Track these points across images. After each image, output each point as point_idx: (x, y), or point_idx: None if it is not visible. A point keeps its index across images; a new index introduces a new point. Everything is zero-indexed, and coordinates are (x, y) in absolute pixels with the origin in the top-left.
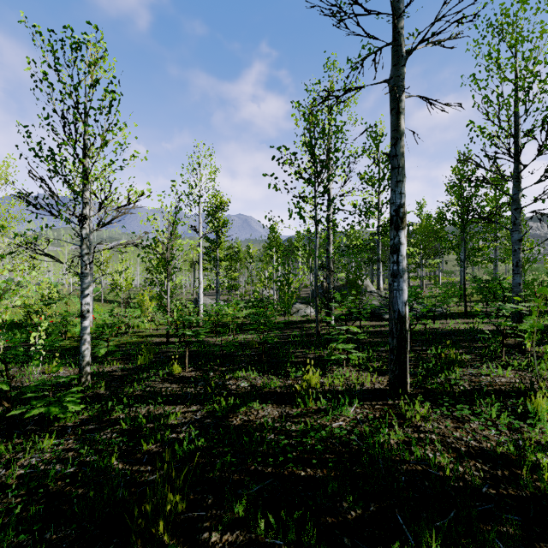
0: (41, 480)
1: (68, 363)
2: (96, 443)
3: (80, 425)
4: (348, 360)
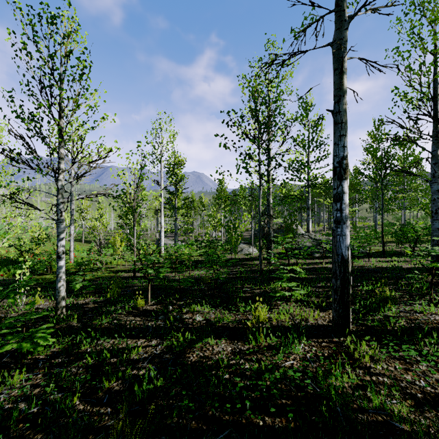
0: (4, 422)
1: (49, 295)
2: (61, 380)
3: (51, 358)
4: (290, 295)
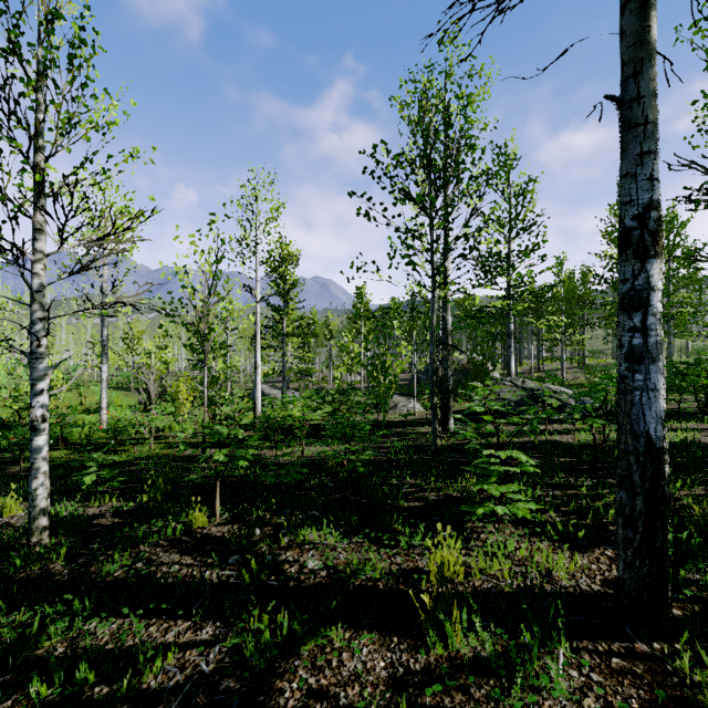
0: None
1: None
2: None
3: None
4: None
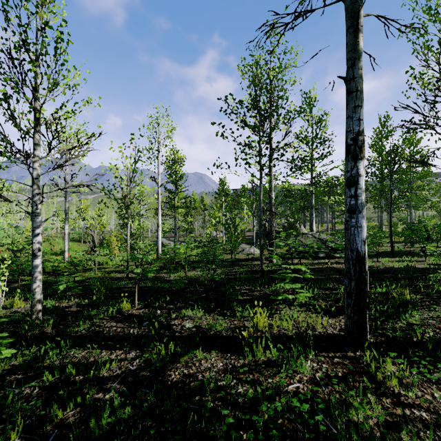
0: None
1: None
2: (5, 407)
3: (7, 374)
4: (294, 299)
